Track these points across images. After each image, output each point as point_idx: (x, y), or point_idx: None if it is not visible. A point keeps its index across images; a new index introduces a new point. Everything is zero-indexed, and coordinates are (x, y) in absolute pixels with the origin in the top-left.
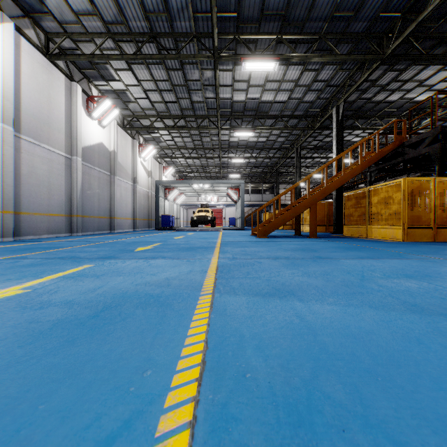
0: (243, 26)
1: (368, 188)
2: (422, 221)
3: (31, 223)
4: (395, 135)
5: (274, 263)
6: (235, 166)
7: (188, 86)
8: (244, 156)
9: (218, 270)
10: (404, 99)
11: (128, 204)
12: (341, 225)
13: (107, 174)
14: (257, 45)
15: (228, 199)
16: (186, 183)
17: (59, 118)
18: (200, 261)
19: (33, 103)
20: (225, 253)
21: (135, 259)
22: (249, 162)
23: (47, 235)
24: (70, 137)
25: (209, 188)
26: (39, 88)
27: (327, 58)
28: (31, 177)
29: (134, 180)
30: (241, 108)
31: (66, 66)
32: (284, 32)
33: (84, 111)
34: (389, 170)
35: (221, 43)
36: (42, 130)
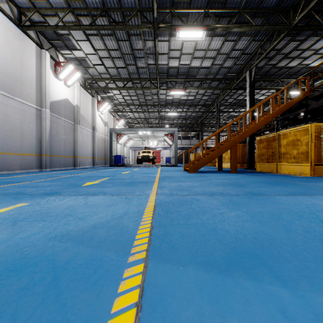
0: (177, 2)
1: (278, 133)
2: None
3: (5, 161)
4: (300, 90)
5: (212, 201)
6: (170, 119)
7: (134, 55)
8: (177, 111)
9: (156, 211)
10: (301, 65)
11: (88, 147)
12: (253, 163)
13: (72, 123)
14: (188, 19)
15: (165, 143)
16: (133, 130)
17: (30, 77)
18: (138, 198)
19: (7, 64)
20: (163, 188)
21: (76, 195)
22: (181, 115)
23: (20, 170)
24: (40, 93)
25: (150, 135)
26: (13, 52)
27: (244, 28)
28: (5, 123)
29: (93, 128)
30: (175, 73)
31: (37, 37)
32: (210, 7)
33: (52, 73)
34: (292, 119)
35: (159, 17)
36: (15, 86)
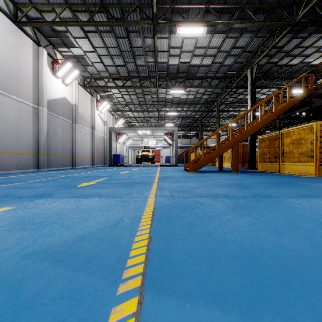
0: None
1: (280, 132)
2: None
3: (0, 161)
4: (303, 87)
5: (218, 205)
6: (170, 118)
7: (133, 52)
8: (177, 110)
9: (155, 218)
10: (303, 63)
11: (87, 146)
12: (254, 162)
13: (70, 122)
14: (188, 15)
15: (164, 142)
16: (132, 130)
17: (27, 75)
18: (135, 201)
19: (2, 61)
20: (163, 189)
21: (68, 198)
22: (180, 115)
23: (16, 170)
24: (37, 91)
25: (150, 134)
26: (8, 48)
27: (246, 24)
28: (0, 122)
29: (92, 127)
30: (175, 71)
31: (34, 33)
32: (211, 3)
33: (49, 71)
34: (294, 117)
35: (159, 13)
36: (11, 84)
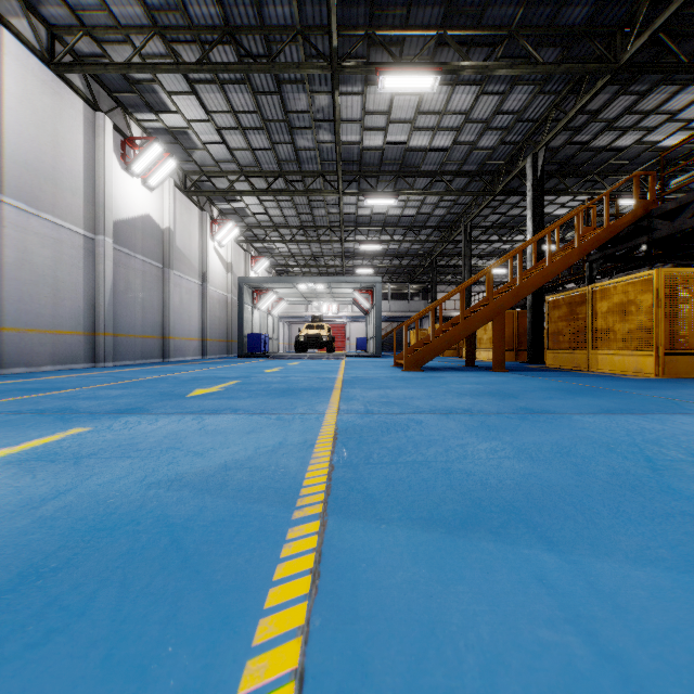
0: (380, 15)
1: (590, 288)
2: (688, 343)
3: (22, 347)
4: (636, 198)
5: (448, 424)
6: (366, 256)
7: (290, 122)
8: (381, 240)
9: (338, 442)
10: (642, 144)
11: (193, 316)
12: (540, 350)
13: (158, 266)
14: (403, 48)
15: (354, 308)
16: (287, 282)
17: (73, 171)
18: (302, 419)
19: (26, 144)
20: (352, 400)
21: (180, 414)
22: (388, 249)
23: (51, 365)
24: (92, 203)
25: (324, 291)
26: (37, 119)
27: (521, 69)
28: (22, 268)
29: (203, 277)
30: (376, 160)
31: (86, 86)
32: (449, 26)
33: (117, 161)
34: (621, 258)
35: (343, 46)
36: (42, 191)
